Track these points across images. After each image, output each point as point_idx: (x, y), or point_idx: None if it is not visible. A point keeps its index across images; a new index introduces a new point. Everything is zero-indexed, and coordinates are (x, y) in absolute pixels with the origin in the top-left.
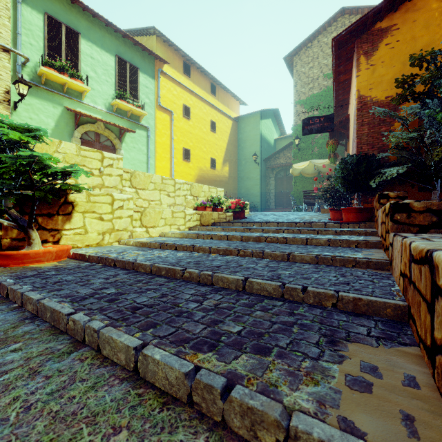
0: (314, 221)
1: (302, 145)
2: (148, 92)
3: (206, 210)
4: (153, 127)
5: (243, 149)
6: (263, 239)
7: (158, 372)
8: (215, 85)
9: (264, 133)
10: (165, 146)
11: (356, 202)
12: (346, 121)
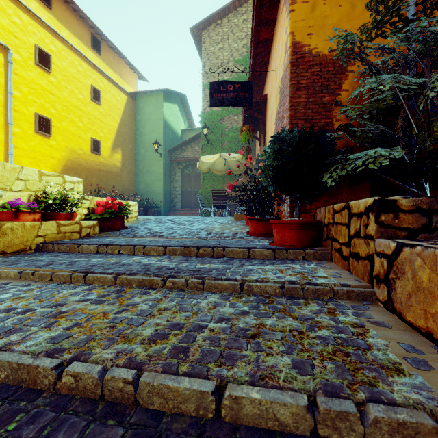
0: (227, 236)
1: (212, 136)
2: None
3: (21, 218)
4: None
5: (142, 134)
6: (46, 375)
7: None
8: (100, 39)
9: (169, 119)
10: None
11: (289, 209)
12: (263, 104)
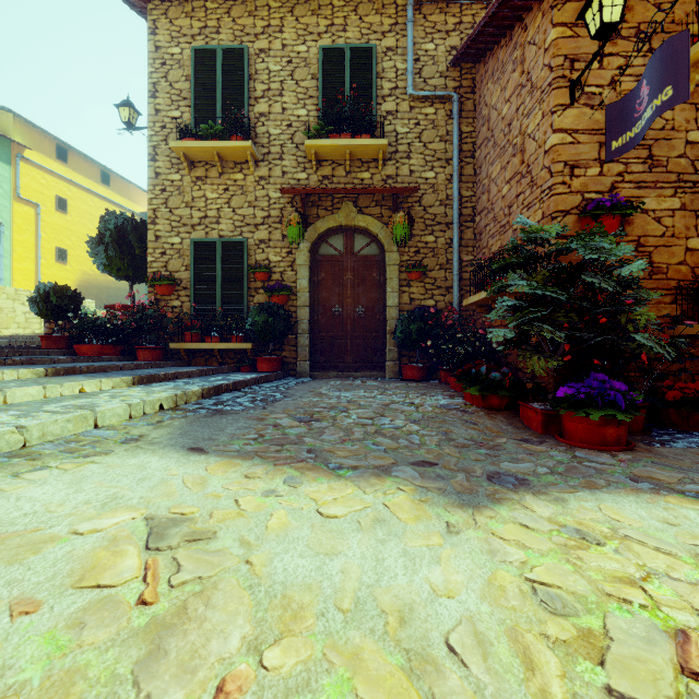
0: None
1: None
2: (0, 181)
3: None
4: (9, 221)
5: None
6: None
7: (3, 343)
8: (109, 173)
9: None
10: (28, 244)
11: None
12: None
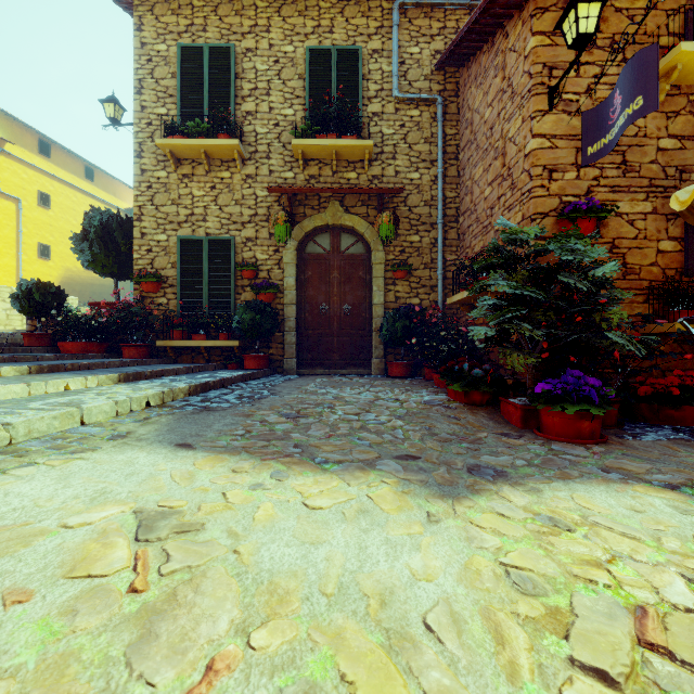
0: None
1: None
2: None
3: None
4: None
5: None
6: None
7: None
8: (93, 168)
9: None
10: (8, 239)
11: None
12: None
